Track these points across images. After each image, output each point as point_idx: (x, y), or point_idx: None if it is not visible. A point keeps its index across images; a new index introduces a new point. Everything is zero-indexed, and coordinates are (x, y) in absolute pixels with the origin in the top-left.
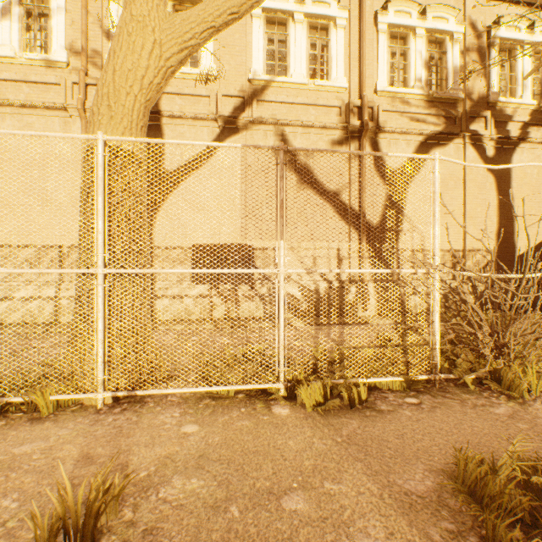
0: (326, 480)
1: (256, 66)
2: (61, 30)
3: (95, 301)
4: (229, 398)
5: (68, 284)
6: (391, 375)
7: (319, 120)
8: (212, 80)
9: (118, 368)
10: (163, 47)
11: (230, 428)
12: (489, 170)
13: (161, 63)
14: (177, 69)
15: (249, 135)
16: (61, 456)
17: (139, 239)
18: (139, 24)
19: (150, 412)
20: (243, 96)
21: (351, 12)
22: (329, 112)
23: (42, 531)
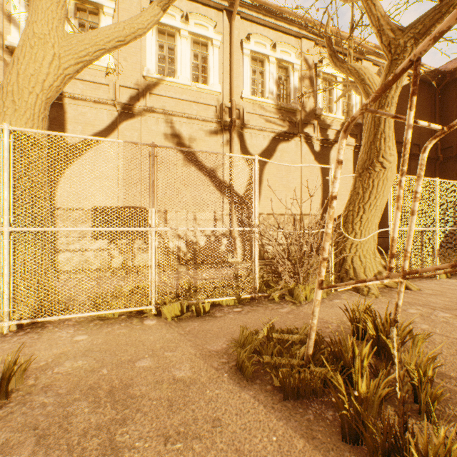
0: (166, 351)
1: (149, 66)
2: None
3: (1, 252)
4: (114, 319)
5: None
6: (228, 296)
7: (200, 114)
8: (111, 71)
9: (22, 303)
10: (62, 60)
11: (111, 334)
12: (317, 160)
13: (60, 71)
14: (74, 76)
15: (143, 120)
16: None
17: (40, 205)
18: (40, 40)
19: (49, 332)
20: (138, 88)
21: (224, 37)
22: (208, 109)
23: None
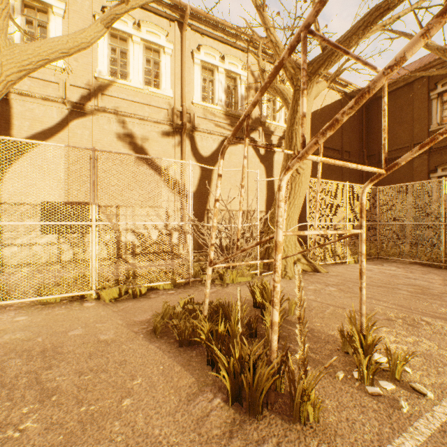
0: (98, 324)
1: (101, 67)
2: None
3: None
4: (56, 303)
5: None
6: (165, 281)
7: (152, 116)
8: (61, 70)
9: None
10: (4, 67)
11: (51, 314)
12: (262, 163)
13: (2, 78)
14: (17, 82)
15: (95, 119)
16: None
17: None
18: None
19: None
20: (90, 88)
21: (176, 45)
22: (160, 111)
23: None
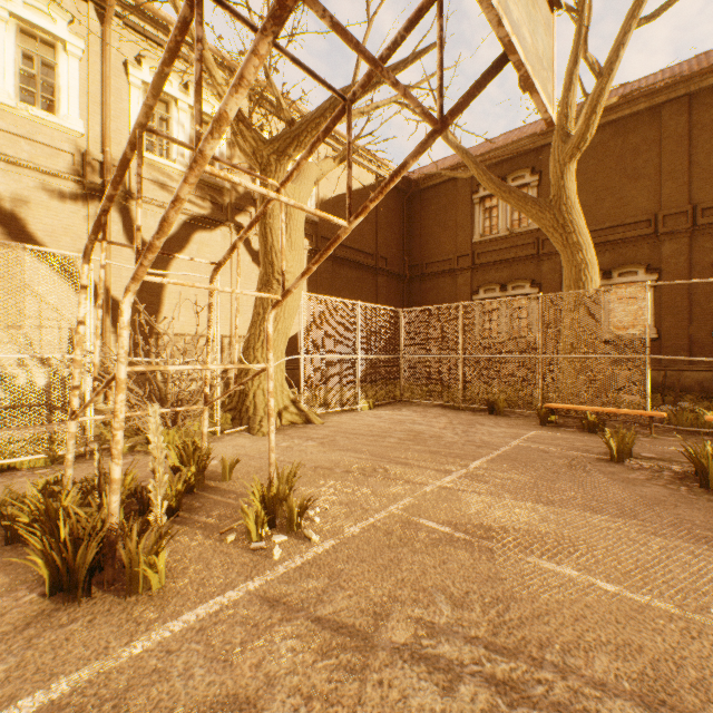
0: None
1: None
2: None
3: None
4: None
5: None
6: (34, 454)
7: (38, 162)
8: None
9: None
10: None
11: None
12: (256, 263)
13: None
14: None
15: None
16: None
17: None
18: None
19: None
20: None
21: (91, 45)
22: (57, 155)
23: None
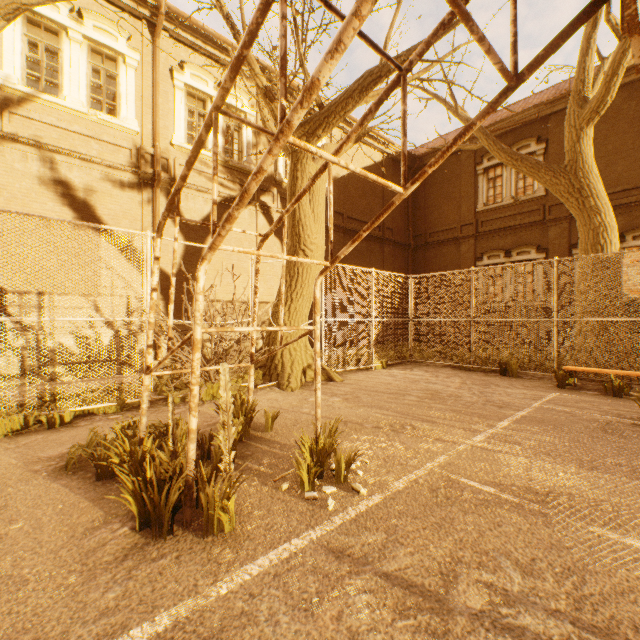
0: None
1: (9, 70)
2: None
3: None
4: None
5: None
6: (107, 402)
7: (104, 157)
8: None
9: None
10: None
11: None
12: (278, 237)
13: None
14: None
15: None
16: None
17: None
18: None
19: None
20: None
21: (145, 56)
22: (118, 151)
23: None
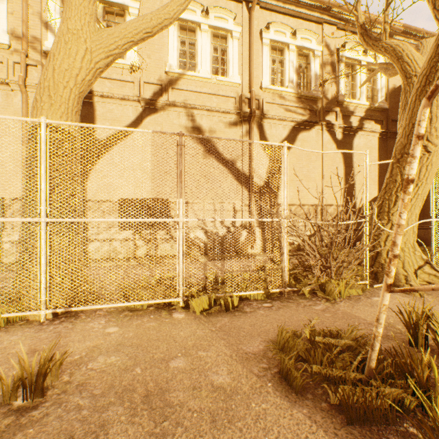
0: (200, 350)
1: (171, 62)
2: (3, 17)
3: (38, 243)
4: (143, 310)
5: (10, 230)
6: (256, 290)
7: (220, 106)
8: (136, 69)
9: (57, 292)
10: (93, 54)
11: (141, 327)
12: (339, 149)
13: (91, 65)
14: (104, 70)
15: (166, 114)
16: (14, 351)
17: (74, 196)
18: (74, 35)
19: (82, 322)
20: (161, 84)
21: (244, 28)
22: (227, 100)
23: (7, 387)
